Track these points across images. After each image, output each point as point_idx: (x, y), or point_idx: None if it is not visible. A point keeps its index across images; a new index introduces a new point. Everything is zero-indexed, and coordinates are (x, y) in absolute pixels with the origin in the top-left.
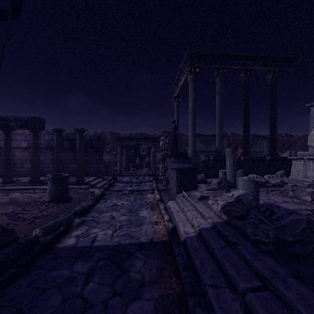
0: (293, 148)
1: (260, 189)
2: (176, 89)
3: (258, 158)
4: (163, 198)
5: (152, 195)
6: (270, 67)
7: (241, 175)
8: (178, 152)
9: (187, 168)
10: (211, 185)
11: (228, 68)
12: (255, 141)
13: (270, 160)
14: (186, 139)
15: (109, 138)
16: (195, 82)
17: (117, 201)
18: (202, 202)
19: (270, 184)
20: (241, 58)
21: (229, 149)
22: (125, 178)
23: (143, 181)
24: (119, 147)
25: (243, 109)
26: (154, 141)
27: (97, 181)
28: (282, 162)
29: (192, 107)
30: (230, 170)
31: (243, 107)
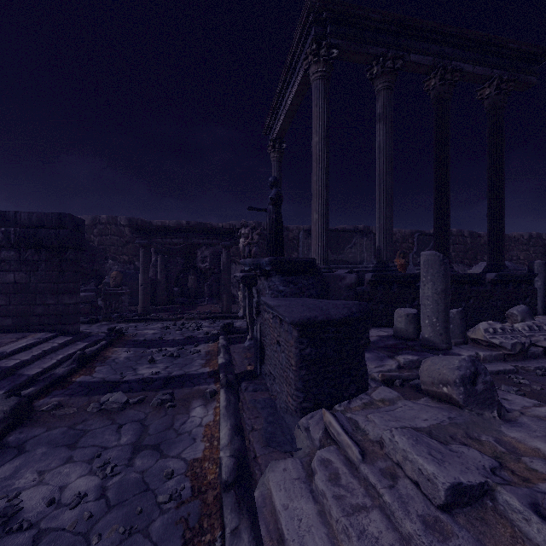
0: (481, 258)
1: (523, 365)
2: (276, 121)
3: (472, 278)
4: (247, 427)
5: (209, 411)
6: (492, 70)
7: (458, 324)
8: (295, 259)
9: (342, 318)
10: (425, 379)
11: (405, 59)
12: (425, 243)
13: (494, 282)
14: (293, 237)
15: (128, 233)
16: (327, 84)
17: (40, 477)
18: (476, 540)
19: (538, 350)
20: (433, 39)
21: (433, 253)
22: (149, 329)
23: (194, 338)
24: (143, 251)
25: (435, 161)
26: (226, 237)
27: (40, 350)
28: (518, 286)
29: (320, 147)
30: (437, 312)
31: (434, 157)
